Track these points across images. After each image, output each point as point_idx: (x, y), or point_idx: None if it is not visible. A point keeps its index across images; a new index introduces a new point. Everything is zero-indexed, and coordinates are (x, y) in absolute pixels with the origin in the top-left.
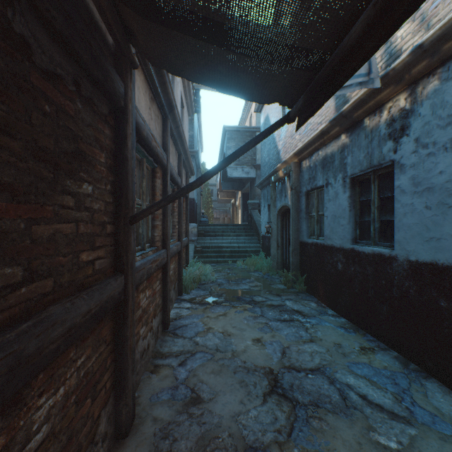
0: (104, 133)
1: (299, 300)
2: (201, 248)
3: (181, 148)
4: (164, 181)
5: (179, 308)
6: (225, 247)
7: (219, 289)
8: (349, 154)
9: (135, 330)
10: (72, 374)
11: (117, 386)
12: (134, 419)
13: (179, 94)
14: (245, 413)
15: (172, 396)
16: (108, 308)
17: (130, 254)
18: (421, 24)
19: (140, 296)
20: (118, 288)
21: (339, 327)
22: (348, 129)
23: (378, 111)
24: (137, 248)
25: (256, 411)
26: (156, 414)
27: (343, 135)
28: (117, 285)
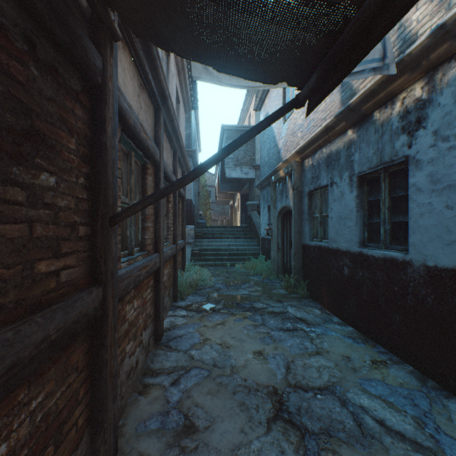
0: (74, 113)
1: (302, 306)
2: (199, 251)
3: (177, 145)
4: (157, 178)
5: (174, 317)
6: (223, 250)
7: (217, 294)
8: (357, 150)
9: (117, 351)
10: (21, 423)
11: (94, 420)
12: (116, 455)
13: (175, 88)
14: (246, 445)
15: (162, 424)
16: (77, 330)
17: (110, 261)
18: (440, 4)
19: (127, 308)
20: (93, 303)
21: (346, 337)
22: (355, 124)
23: (390, 102)
24: (123, 253)
25: (259, 442)
26: (142, 449)
27: (350, 131)
28: (92, 300)
